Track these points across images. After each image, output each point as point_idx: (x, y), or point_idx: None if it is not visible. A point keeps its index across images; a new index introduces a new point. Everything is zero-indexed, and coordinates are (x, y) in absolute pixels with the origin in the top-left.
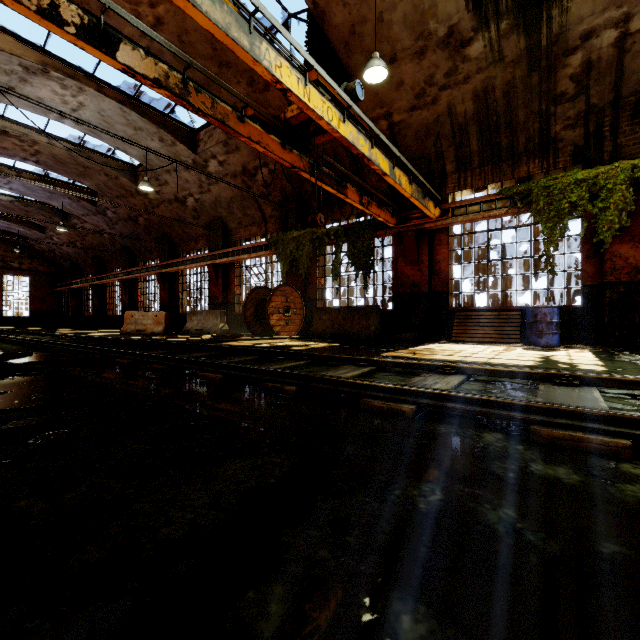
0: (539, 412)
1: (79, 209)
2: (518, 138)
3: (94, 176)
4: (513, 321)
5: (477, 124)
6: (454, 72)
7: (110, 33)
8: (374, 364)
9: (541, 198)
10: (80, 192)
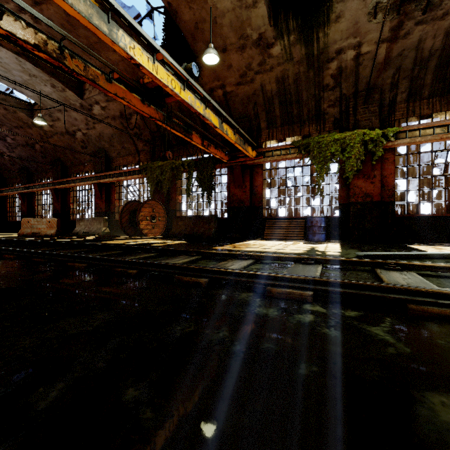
0: (274, 279)
1: None
2: (303, 110)
3: None
4: (300, 225)
5: (279, 98)
6: (264, 63)
7: None
8: (200, 254)
9: (315, 149)
10: None
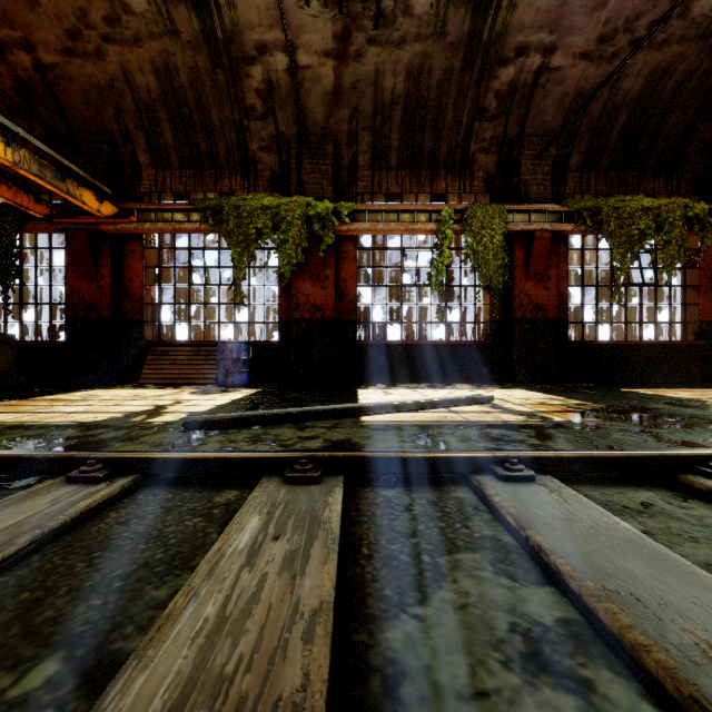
0: None
1: None
2: (217, 145)
3: None
4: (213, 358)
5: (167, 110)
6: (118, 22)
7: None
8: None
9: (232, 218)
10: None
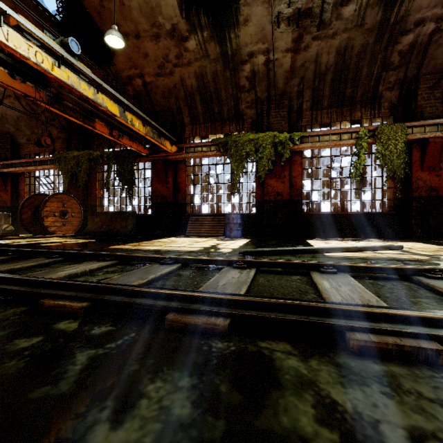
0: (65, 288)
1: None
2: (223, 109)
3: None
4: (221, 222)
5: (200, 95)
6: (181, 56)
7: None
8: (63, 256)
9: (232, 147)
10: None
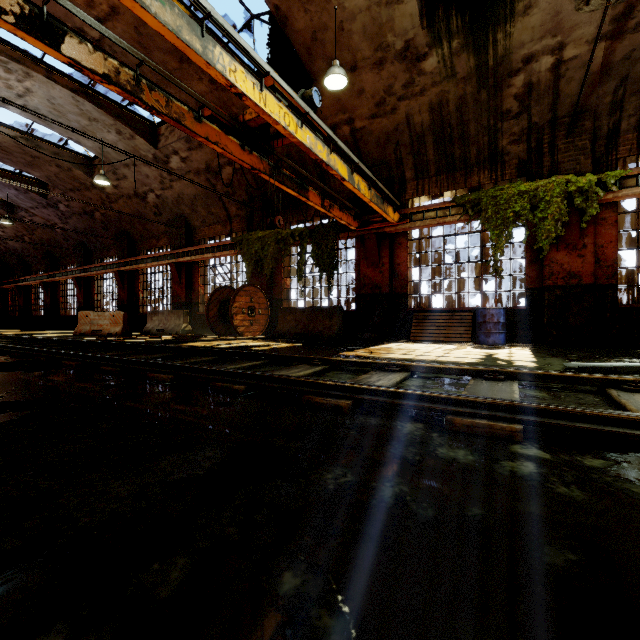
0: (456, 403)
1: (27, 201)
2: (470, 150)
3: (44, 167)
4: (465, 321)
5: (433, 134)
6: (411, 84)
7: (54, 25)
8: (327, 363)
9: (489, 207)
10: (28, 183)
